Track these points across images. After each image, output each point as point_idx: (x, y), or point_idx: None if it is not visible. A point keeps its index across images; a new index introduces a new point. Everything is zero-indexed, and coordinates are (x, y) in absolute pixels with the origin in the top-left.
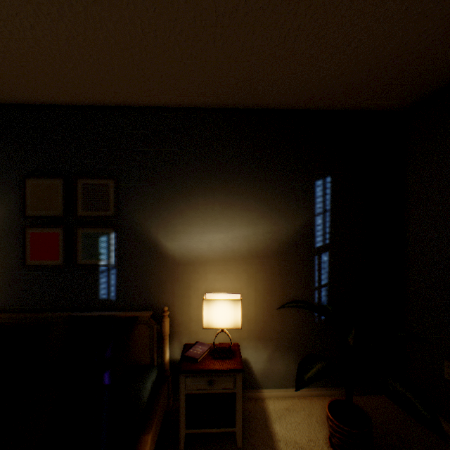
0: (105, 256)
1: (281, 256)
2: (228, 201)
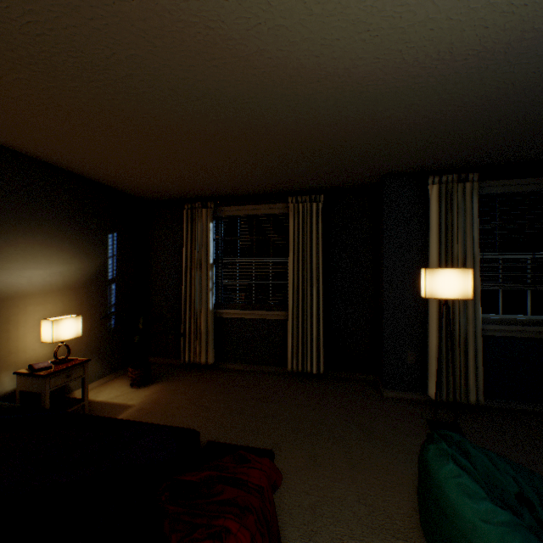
0: None
1: (88, 287)
2: (47, 242)
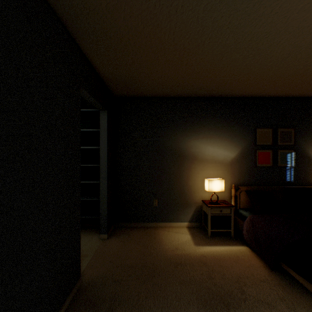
0: (289, 162)
1: None
2: None
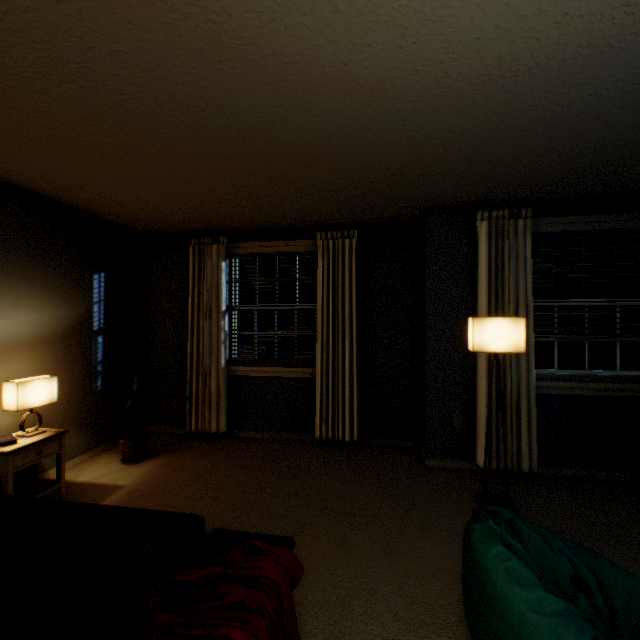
0: None
1: (67, 340)
2: (12, 284)
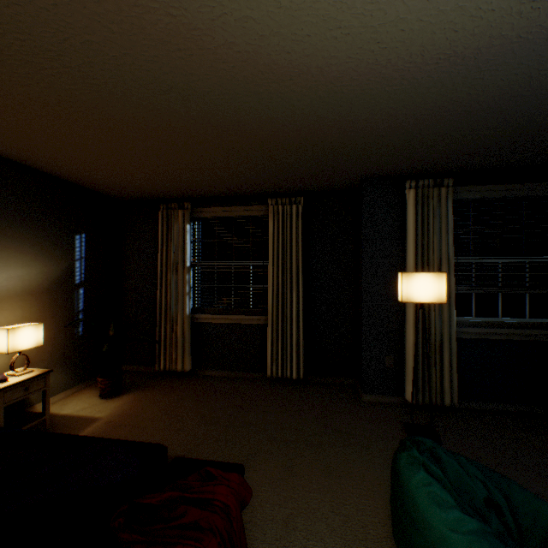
0: None
1: (52, 292)
2: (3, 243)
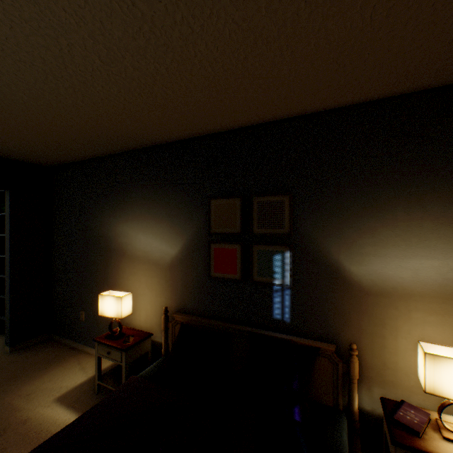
0: (279, 275)
1: None
2: (446, 215)
